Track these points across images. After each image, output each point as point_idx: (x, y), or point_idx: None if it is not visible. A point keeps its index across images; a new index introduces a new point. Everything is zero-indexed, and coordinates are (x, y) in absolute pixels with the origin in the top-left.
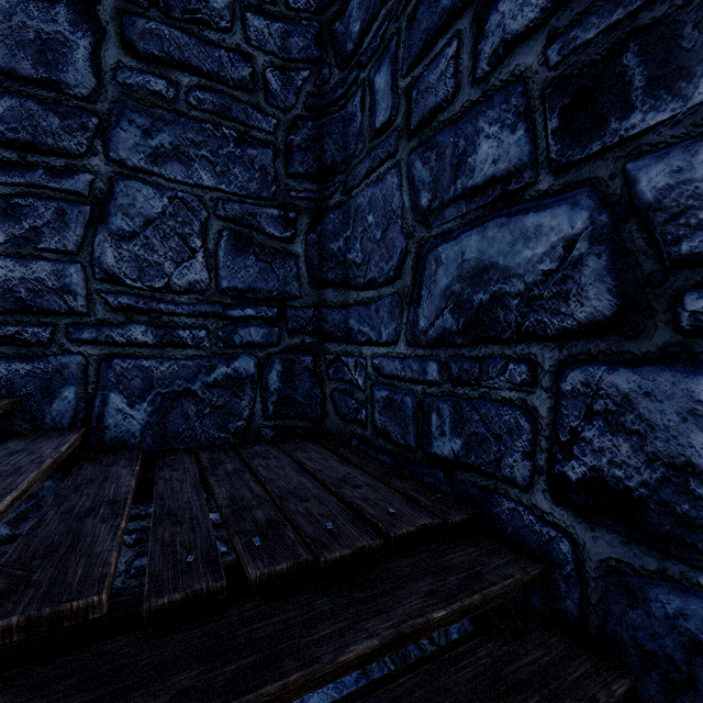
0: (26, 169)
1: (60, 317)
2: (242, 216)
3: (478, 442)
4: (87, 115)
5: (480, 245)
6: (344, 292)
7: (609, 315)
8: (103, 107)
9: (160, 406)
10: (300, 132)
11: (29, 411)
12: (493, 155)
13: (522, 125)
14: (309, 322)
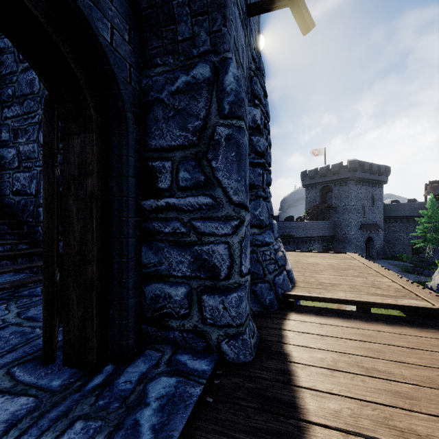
0: None
1: None
2: None
3: (2, 190)
4: None
5: (3, 152)
6: None
7: (18, 166)
8: None
9: None
10: None
11: None
12: (5, 136)
13: (9, 133)
14: None
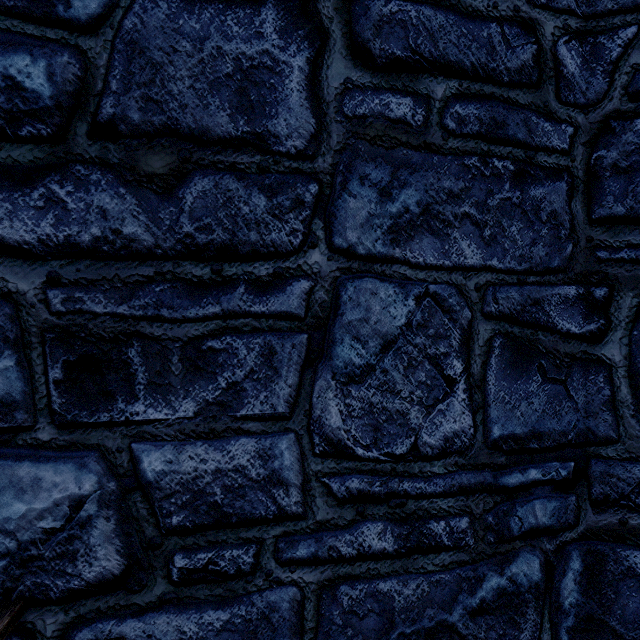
0: (222, 289)
1: (267, 527)
2: (521, 308)
3: None
4: (302, 182)
5: None
6: None
7: None
8: (324, 162)
9: None
10: (616, 141)
11: None
12: None
13: None
14: (635, 487)
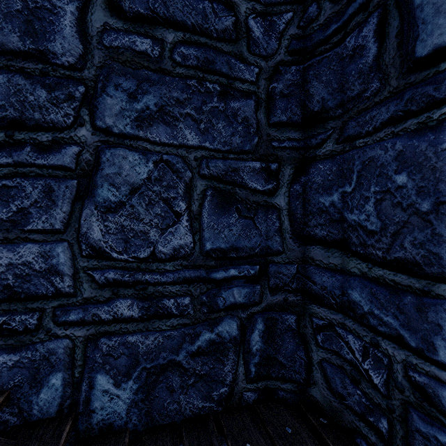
0: (14, 148)
1: (47, 301)
2: (225, 173)
3: None
4: (73, 84)
5: None
6: (339, 255)
7: None
8: (90, 73)
9: (146, 382)
10: (282, 78)
11: (16, 404)
12: None
13: None
14: (292, 279)
